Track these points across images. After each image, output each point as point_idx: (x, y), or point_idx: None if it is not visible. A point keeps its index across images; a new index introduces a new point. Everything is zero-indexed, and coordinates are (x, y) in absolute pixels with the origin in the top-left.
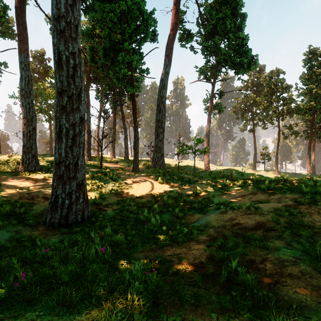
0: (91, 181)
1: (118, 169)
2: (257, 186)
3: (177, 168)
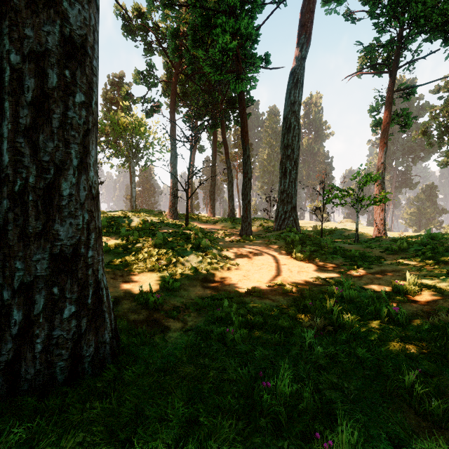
0: (159, 250)
1: (216, 231)
2: None
3: (317, 232)
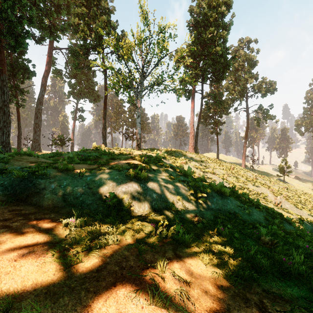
0: None
1: None
2: None
3: None
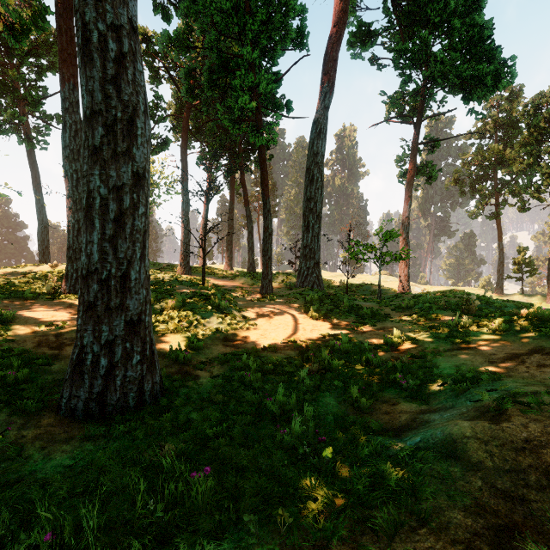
0: (179, 312)
1: (235, 289)
2: (546, 332)
3: (344, 288)
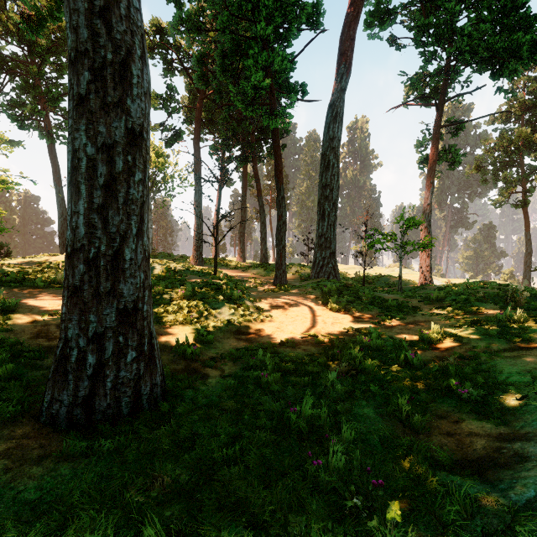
0: (189, 302)
1: (248, 280)
2: None
3: (360, 280)
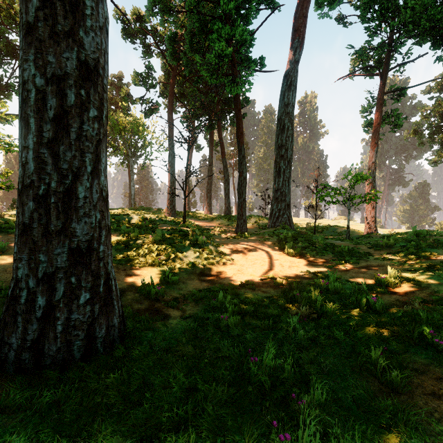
0: (158, 246)
1: (213, 228)
2: None
3: (311, 229)
